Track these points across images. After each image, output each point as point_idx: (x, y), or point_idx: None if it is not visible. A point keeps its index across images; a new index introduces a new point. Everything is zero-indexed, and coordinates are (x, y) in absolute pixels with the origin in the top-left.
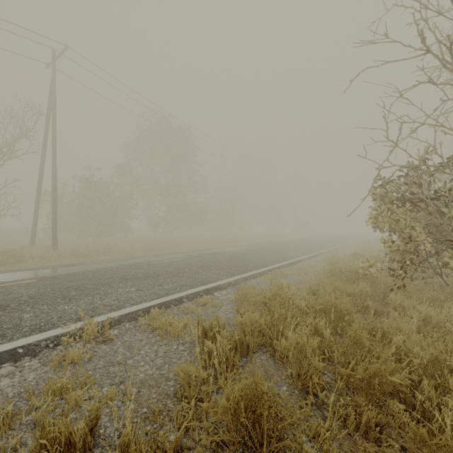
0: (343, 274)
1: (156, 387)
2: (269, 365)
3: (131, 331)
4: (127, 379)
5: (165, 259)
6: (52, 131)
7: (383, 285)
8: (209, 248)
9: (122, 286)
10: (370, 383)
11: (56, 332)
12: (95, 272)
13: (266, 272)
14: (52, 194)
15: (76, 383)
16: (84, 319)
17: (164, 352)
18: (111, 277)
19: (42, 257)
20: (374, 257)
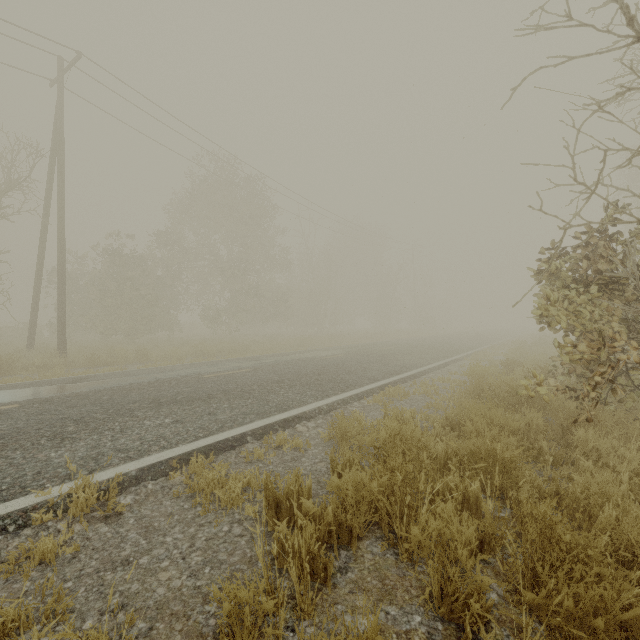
0: (496, 395)
1: (184, 618)
2: (387, 566)
3: (155, 497)
4: (132, 600)
5: (224, 370)
6: (58, 179)
7: (562, 414)
8: (292, 352)
9: (151, 415)
10: (583, 623)
11: (24, 502)
12: (113, 391)
13: (376, 390)
14: (58, 272)
15: (37, 611)
16: (78, 476)
17: (206, 540)
18: (137, 399)
19: (41, 366)
20: (540, 368)
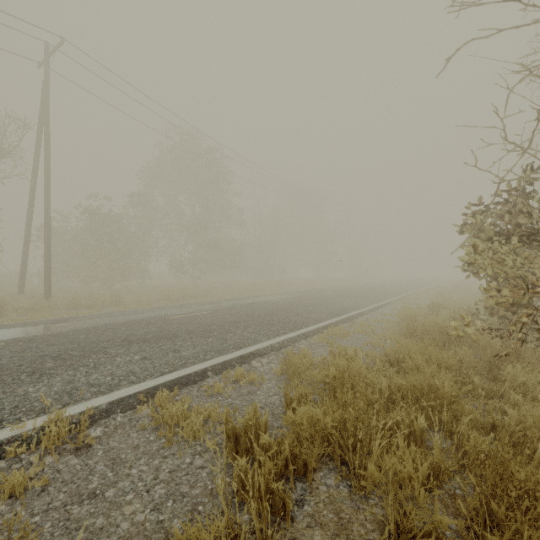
0: (429, 334)
1: None
2: (341, 499)
3: (123, 429)
4: (96, 536)
5: (188, 312)
6: (45, 147)
7: (489, 352)
8: (246, 296)
9: (122, 352)
10: None
11: None
12: (90, 331)
13: (320, 329)
14: (45, 228)
15: None
16: (52, 410)
17: (169, 472)
18: (110, 338)
19: (29, 309)
20: (464, 311)
